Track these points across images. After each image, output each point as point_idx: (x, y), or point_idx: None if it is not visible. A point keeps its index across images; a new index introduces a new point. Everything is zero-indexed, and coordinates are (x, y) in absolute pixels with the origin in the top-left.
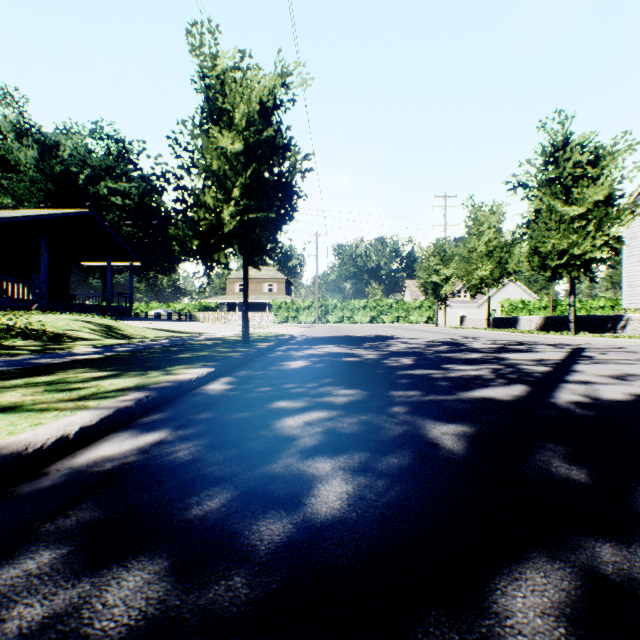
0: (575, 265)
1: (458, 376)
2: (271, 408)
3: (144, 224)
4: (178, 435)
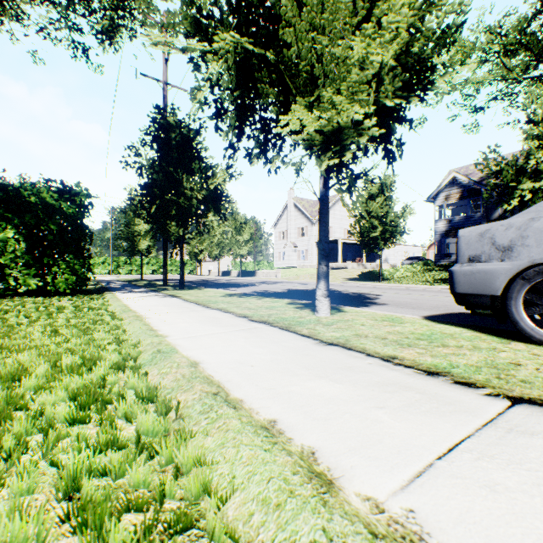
0: (241, 255)
1: (203, 282)
2: None
3: None
4: None
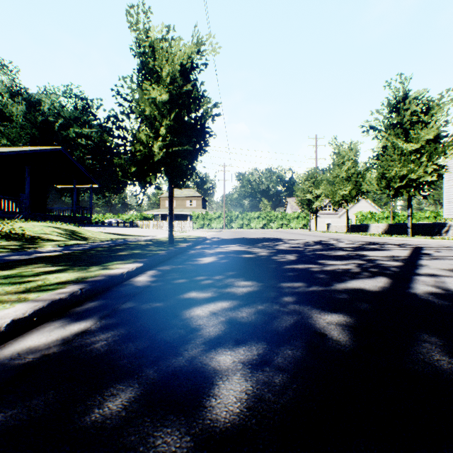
0: (412, 186)
1: (332, 270)
2: (184, 298)
3: (101, 158)
4: (101, 325)
